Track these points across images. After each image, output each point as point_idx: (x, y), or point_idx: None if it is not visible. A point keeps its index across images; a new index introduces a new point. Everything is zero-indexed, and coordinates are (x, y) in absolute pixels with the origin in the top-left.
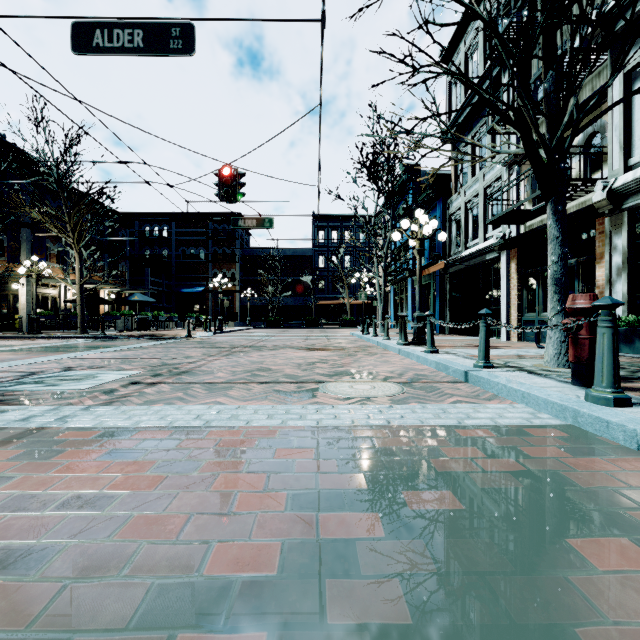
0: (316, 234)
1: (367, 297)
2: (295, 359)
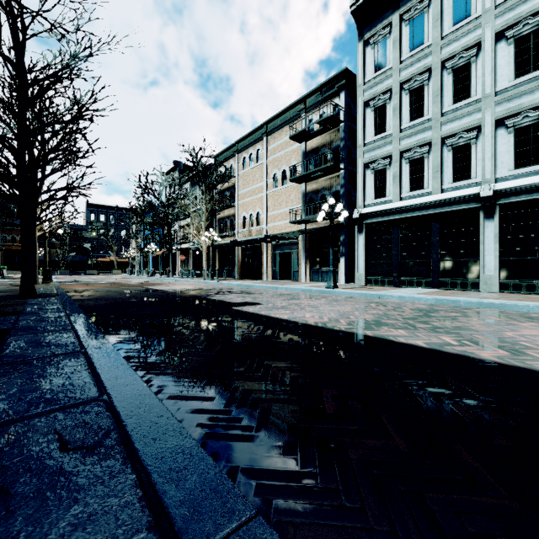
0: (89, 215)
1: (128, 258)
2: (123, 279)
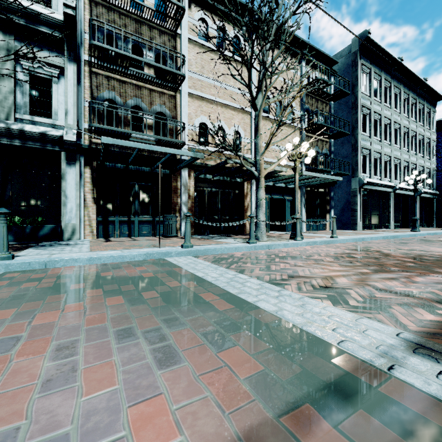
0: None
1: None
2: None
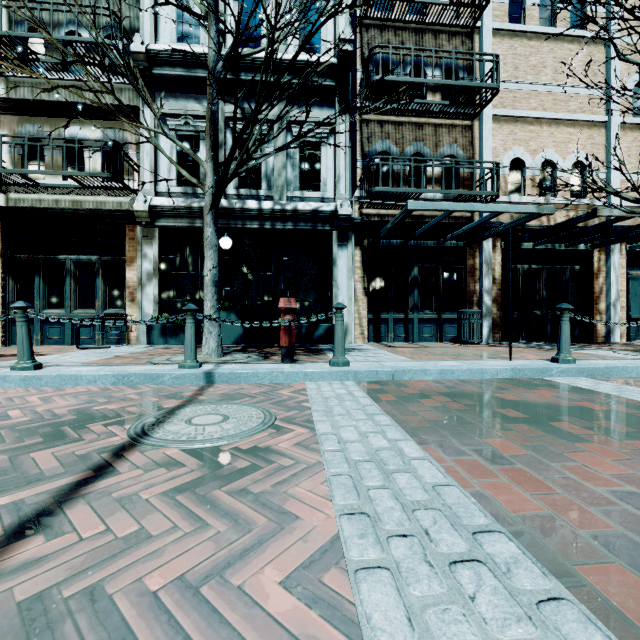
0: None
1: None
2: None
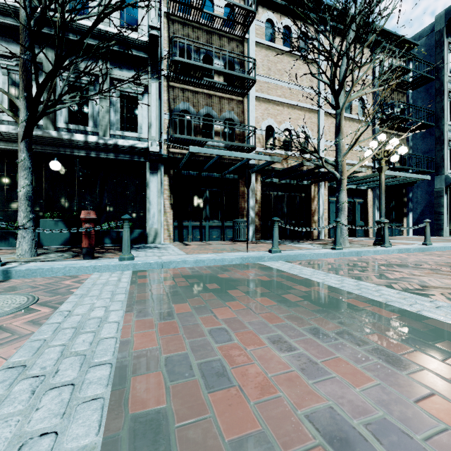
0: None
1: None
2: None
